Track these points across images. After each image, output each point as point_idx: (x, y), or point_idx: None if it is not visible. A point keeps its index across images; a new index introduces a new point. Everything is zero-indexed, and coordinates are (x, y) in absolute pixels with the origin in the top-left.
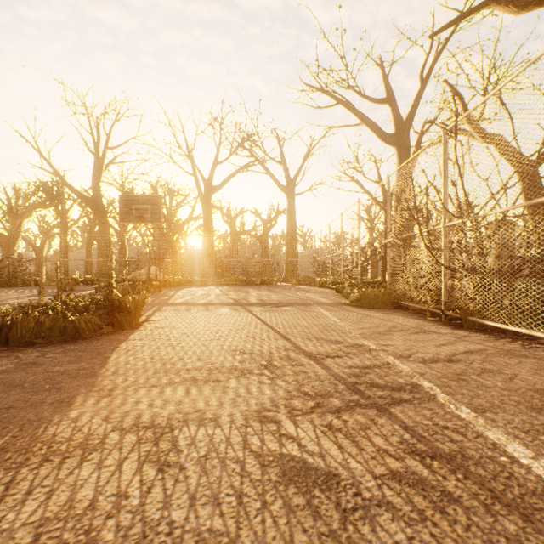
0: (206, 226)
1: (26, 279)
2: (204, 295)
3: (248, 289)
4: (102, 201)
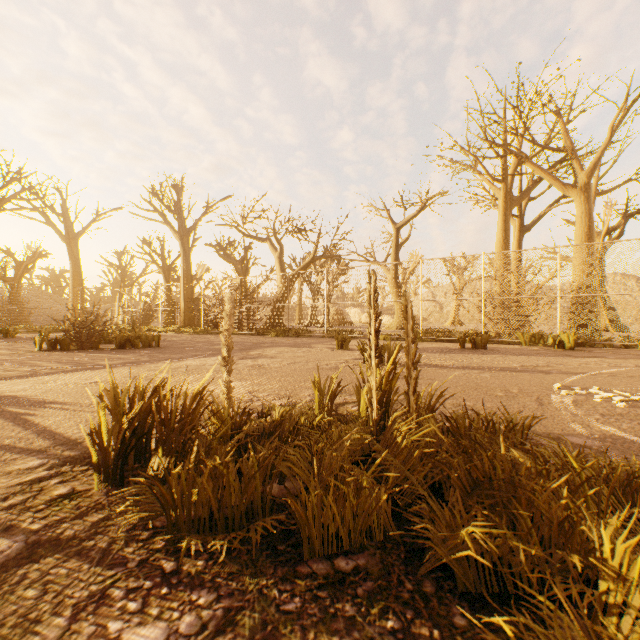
0: None
1: None
2: None
3: None
4: None
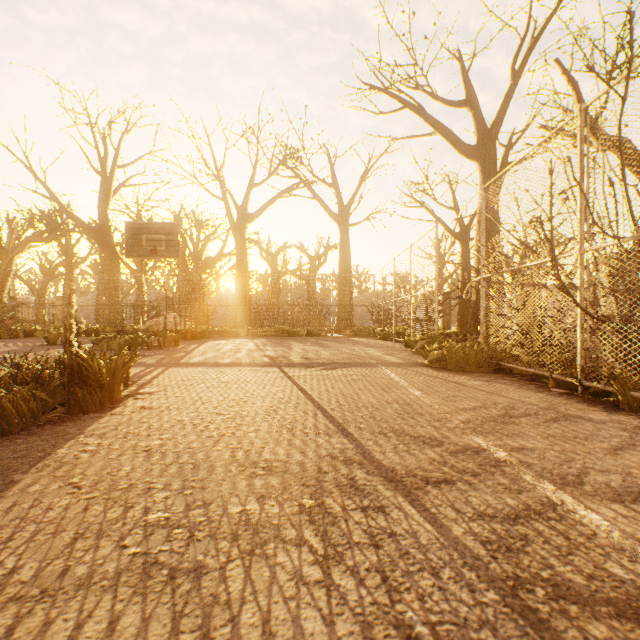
0: (239, 263)
1: (13, 329)
2: (232, 351)
3: (291, 342)
4: (110, 233)
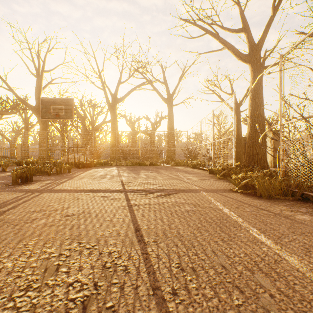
0: (112, 125)
1: None
2: (100, 176)
3: (140, 170)
4: None
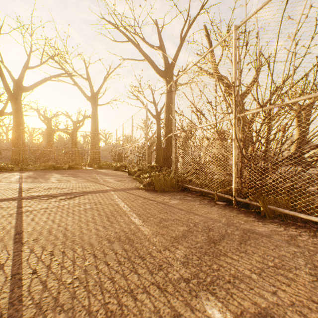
0: (15, 119)
1: None
2: None
3: (53, 174)
4: None
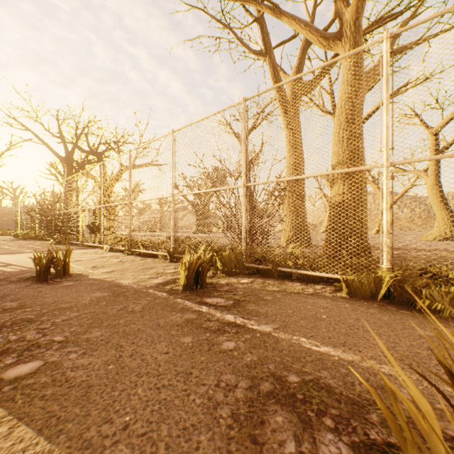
0: None
1: None
2: None
3: None
4: None
